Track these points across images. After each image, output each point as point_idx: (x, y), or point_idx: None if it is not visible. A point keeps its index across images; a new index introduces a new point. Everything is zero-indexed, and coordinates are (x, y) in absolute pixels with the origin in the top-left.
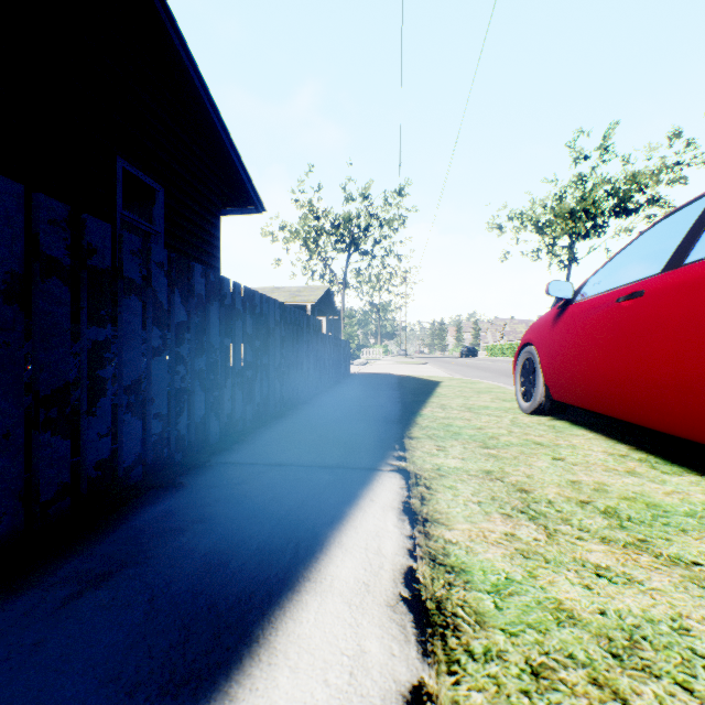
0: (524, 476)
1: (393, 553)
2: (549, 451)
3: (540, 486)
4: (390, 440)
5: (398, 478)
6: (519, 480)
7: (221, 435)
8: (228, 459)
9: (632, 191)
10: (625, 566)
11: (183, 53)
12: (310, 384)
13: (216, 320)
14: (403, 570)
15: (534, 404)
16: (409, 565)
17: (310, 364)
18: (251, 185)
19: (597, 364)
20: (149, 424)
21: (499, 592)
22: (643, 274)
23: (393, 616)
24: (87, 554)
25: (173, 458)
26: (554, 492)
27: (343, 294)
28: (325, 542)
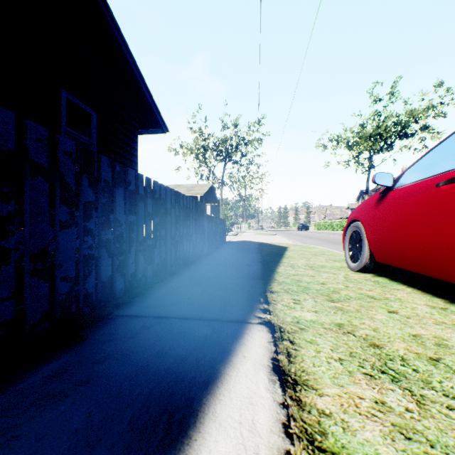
0: (371, 329)
1: (268, 430)
2: (382, 304)
3: (388, 340)
4: (256, 293)
5: (265, 331)
6: (368, 334)
7: (126, 290)
8: (127, 312)
9: (410, 122)
10: None
11: (109, 19)
12: (197, 249)
13: (121, 201)
14: None
15: (361, 265)
16: (286, 450)
17: (197, 235)
18: (159, 113)
19: (418, 235)
20: (57, 286)
21: None
22: None
23: None
24: None
25: (81, 312)
26: (403, 348)
27: (221, 189)
28: (199, 413)
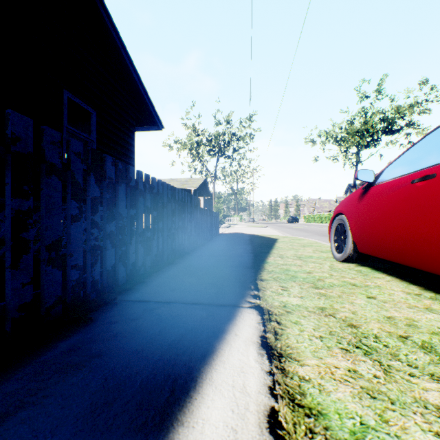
0: (350, 312)
1: (256, 391)
2: (362, 290)
3: (364, 321)
4: (247, 281)
5: (255, 314)
6: (347, 316)
7: (128, 278)
8: (130, 298)
9: (396, 118)
10: None
11: (108, 22)
12: (192, 241)
13: (123, 196)
14: (267, 411)
15: (345, 255)
16: (271, 406)
17: (192, 227)
18: (154, 111)
19: (396, 227)
20: (68, 273)
21: None
22: (433, 162)
23: None
24: None
25: (88, 297)
26: (377, 328)
27: (214, 183)
28: (198, 379)
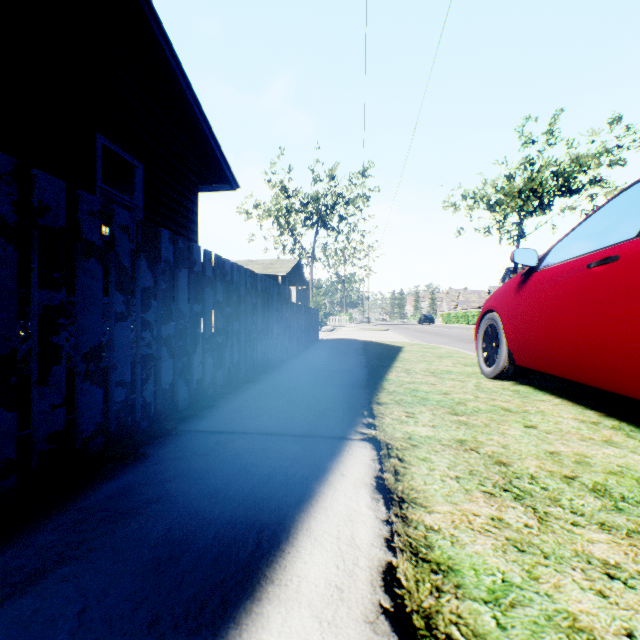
0: (500, 446)
1: (369, 544)
2: (519, 417)
3: (518, 458)
4: (358, 405)
5: (368, 448)
6: (495, 451)
7: (191, 401)
8: (195, 427)
9: (576, 172)
10: (637, 563)
11: (160, 37)
12: (280, 350)
13: (185, 286)
14: (381, 567)
15: (497, 369)
16: (387, 561)
17: (280, 330)
18: (226, 164)
19: (566, 330)
20: (111, 392)
21: (498, 601)
22: (616, 239)
23: (374, 638)
24: (22, 545)
25: (138, 426)
26: (535, 466)
27: (311, 267)
28: (292, 529)
